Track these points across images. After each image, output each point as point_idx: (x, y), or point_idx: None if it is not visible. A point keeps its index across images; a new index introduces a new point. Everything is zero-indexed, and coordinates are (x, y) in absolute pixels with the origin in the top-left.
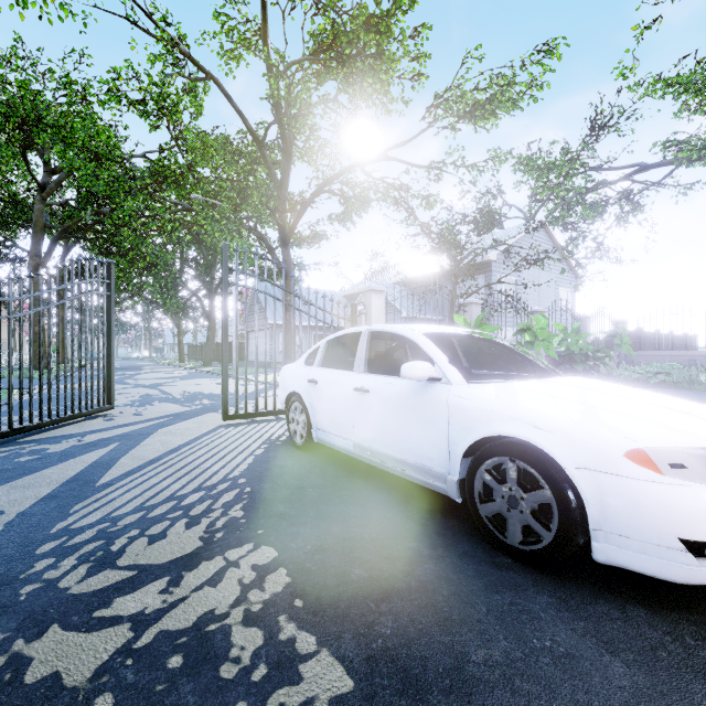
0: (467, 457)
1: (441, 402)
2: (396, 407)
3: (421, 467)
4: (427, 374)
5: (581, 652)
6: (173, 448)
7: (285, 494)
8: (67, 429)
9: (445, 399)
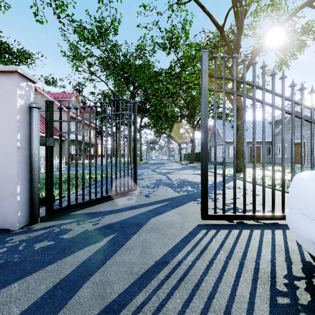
0: None
1: None
2: None
3: None
4: None
5: None
6: (147, 269)
7: None
8: (104, 205)
9: None
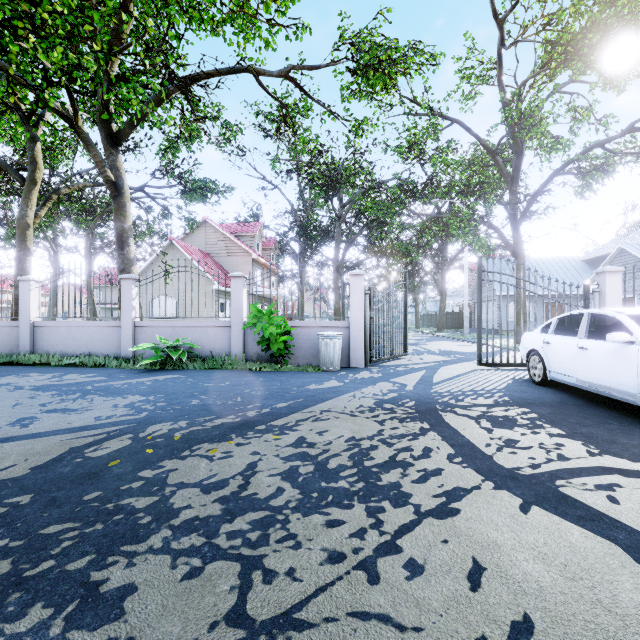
0: None
1: (633, 354)
2: (605, 358)
3: (621, 390)
4: (624, 339)
5: None
6: (456, 375)
7: (530, 398)
8: (394, 362)
9: (635, 353)
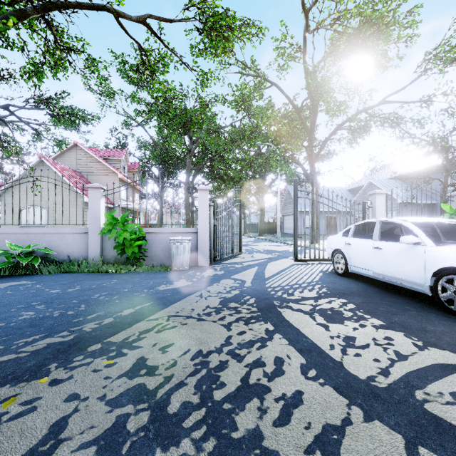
0: (434, 276)
1: (421, 253)
2: (397, 255)
3: (410, 281)
4: (413, 241)
5: None
6: (281, 270)
7: (341, 288)
8: (232, 260)
9: (422, 252)
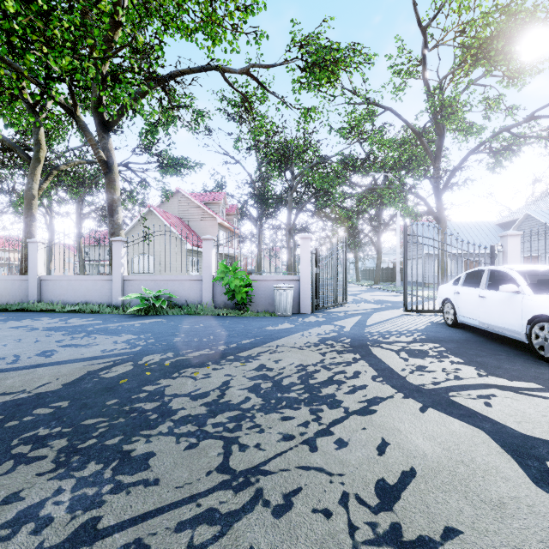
0: (530, 324)
1: (519, 301)
2: (499, 304)
3: (510, 329)
4: (512, 290)
5: (548, 373)
6: (386, 319)
7: (442, 336)
8: (336, 309)
9: (520, 301)
